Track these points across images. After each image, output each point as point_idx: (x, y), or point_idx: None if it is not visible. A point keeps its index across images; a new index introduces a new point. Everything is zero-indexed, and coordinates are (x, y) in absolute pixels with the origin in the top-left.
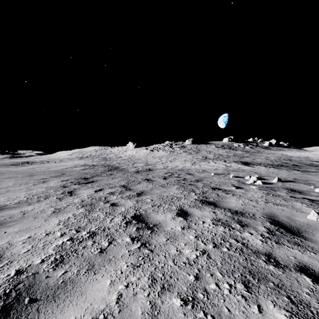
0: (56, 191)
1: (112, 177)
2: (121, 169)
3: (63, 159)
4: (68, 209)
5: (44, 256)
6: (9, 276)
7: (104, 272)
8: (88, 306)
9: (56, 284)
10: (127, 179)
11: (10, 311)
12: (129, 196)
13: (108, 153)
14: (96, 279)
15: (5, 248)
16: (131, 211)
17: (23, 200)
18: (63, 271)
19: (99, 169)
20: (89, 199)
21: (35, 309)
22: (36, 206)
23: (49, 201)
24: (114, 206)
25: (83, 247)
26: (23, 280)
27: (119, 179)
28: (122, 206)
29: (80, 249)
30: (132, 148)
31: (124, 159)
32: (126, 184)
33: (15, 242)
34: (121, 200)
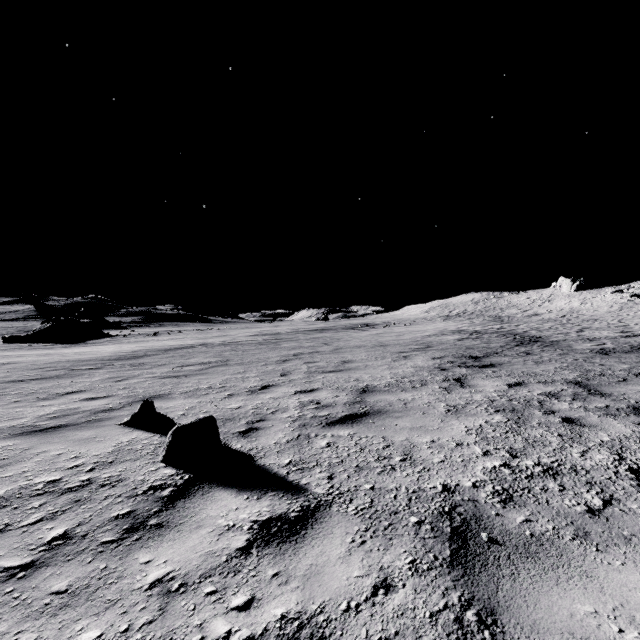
0: (431, 374)
1: (533, 359)
2: (550, 342)
3: (415, 319)
4: (471, 410)
5: (472, 478)
6: (436, 489)
7: (623, 558)
8: (615, 605)
9: (520, 533)
10: (578, 367)
11: (466, 539)
12: (606, 410)
13: (503, 306)
14: (608, 562)
15: (408, 448)
16: (632, 446)
17: (391, 382)
18: (522, 516)
19: (493, 340)
20: (503, 398)
21: (504, 555)
22: (415, 395)
23: (430, 390)
24: (573, 424)
25: (542, 489)
26: (460, 503)
27: (556, 365)
28: (598, 428)
29: (538, 490)
30: (568, 292)
31: (549, 320)
32: (583, 380)
33: (416, 442)
34: (587, 415)
